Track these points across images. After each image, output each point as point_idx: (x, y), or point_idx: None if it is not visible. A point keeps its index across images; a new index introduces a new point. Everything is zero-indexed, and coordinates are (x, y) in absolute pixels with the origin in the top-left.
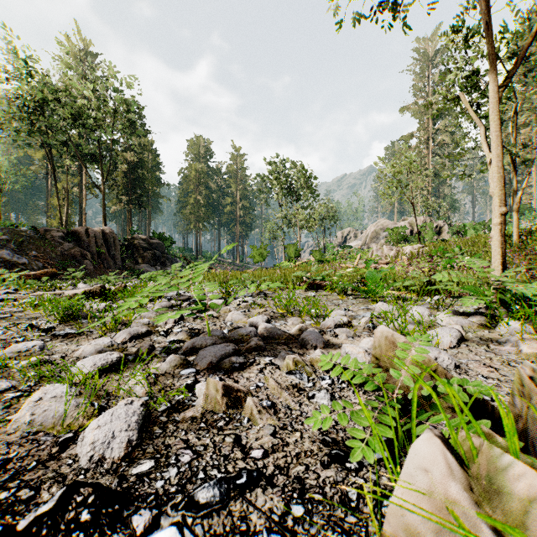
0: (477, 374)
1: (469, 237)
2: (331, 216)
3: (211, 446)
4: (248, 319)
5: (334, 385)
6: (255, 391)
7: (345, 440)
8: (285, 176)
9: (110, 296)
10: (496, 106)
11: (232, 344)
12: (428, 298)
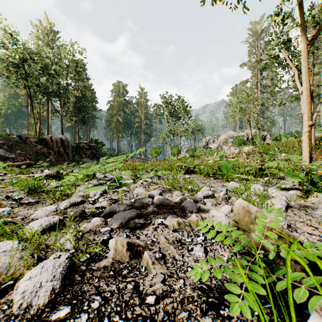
0: (303, 232)
1: (283, 142)
2: (198, 129)
3: (115, 292)
4: (148, 192)
5: (206, 241)
6: (151, 245)
7: (217, 287)
8: (171, 105)
9: (62, 178)
10: (305, 57)
11: (136, 210)
12: (261, 179)
